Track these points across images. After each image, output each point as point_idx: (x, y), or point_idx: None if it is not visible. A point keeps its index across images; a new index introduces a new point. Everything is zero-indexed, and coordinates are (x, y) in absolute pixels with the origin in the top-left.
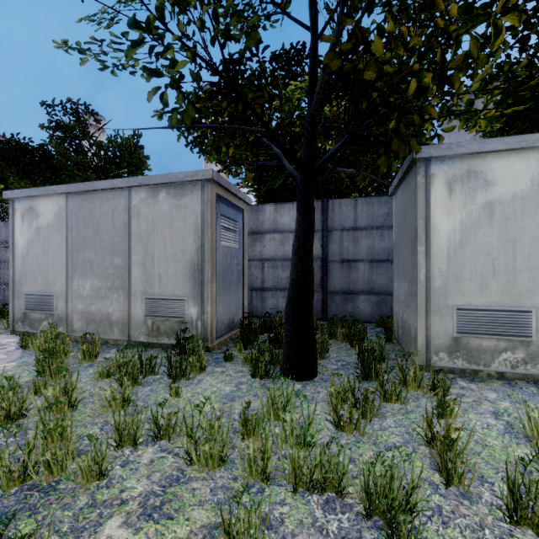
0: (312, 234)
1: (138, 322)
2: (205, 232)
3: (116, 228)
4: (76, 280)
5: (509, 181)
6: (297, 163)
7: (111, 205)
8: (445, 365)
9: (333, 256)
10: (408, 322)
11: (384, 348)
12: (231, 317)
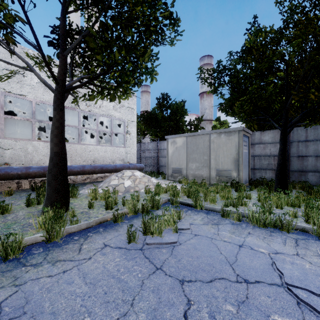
0: (286, 149)
1: (213, 178)
2: (239, 147)
3: (205, 147)
4: (190, 163)
5: None
6: (280, 125)
7: (203, 139)
8: None
9: (293, 154)
10: None
11: (319, 190)
12: (245, 178)
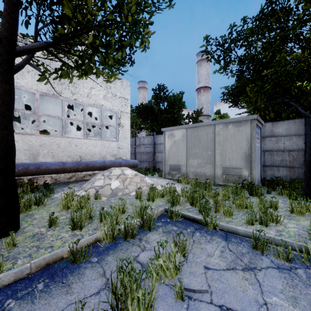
0: None
1: (218, 177)
2: (252, 140)
3: (208, 140)
4: (190, 159)
5: None
6: (310, 111)
7: (206, 131)
8: None
9: None
10: None
11: None
12: (258, 177)
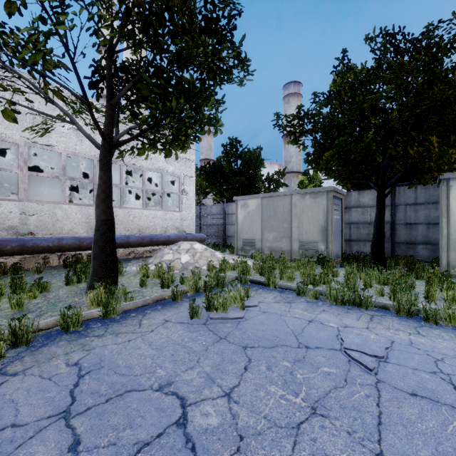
0: (384, 215)
1: (295, 252)
2: (328, 213)
3: (285, 212)
4: (266, 233)
5: None
6: (376, 186)
7: (282, 202)
8: None
9: (399, 221)
10: (441, 255)
11: (424, 266)
12: (337, 252)
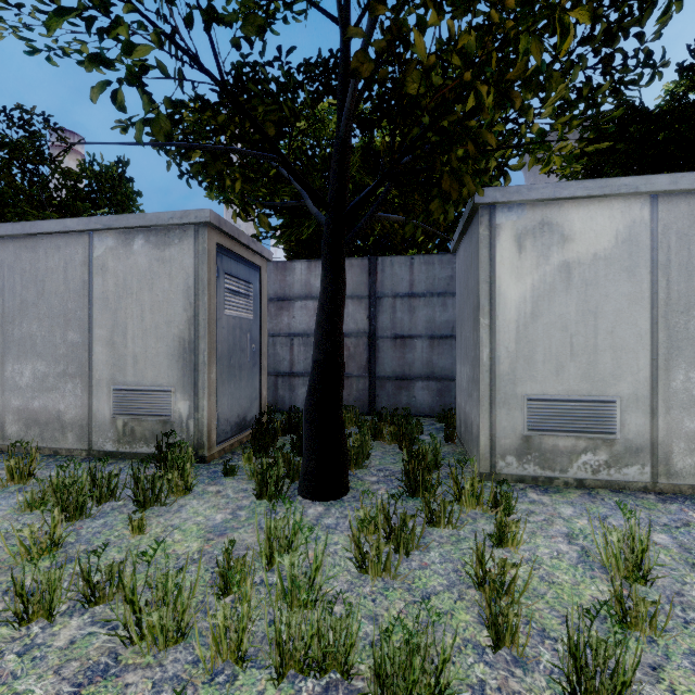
0: (343, 301)
1: (103, 424)
2: (199, 296)
3: (71, 289)
4: (9, 363)
5: (590, 237)
6: (322, 204)
7: (63, 256)
8: (514, 472)
9: (384, 330)
10: (471, 416)
11: (439, 451)
12: (241, 413)
